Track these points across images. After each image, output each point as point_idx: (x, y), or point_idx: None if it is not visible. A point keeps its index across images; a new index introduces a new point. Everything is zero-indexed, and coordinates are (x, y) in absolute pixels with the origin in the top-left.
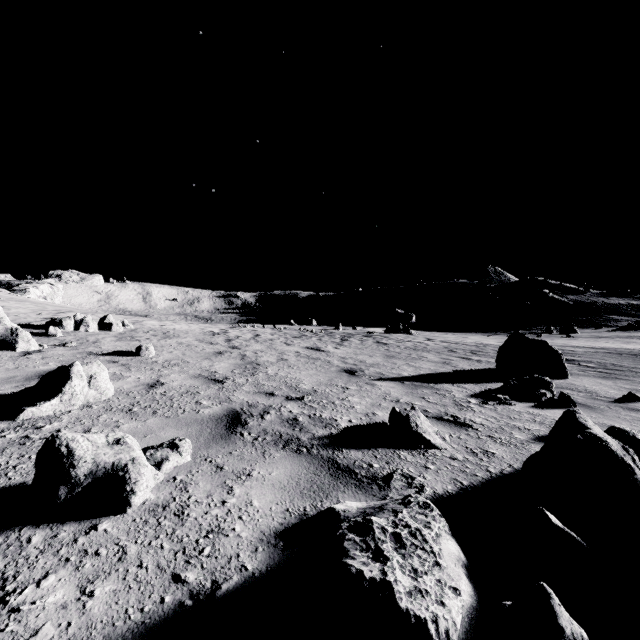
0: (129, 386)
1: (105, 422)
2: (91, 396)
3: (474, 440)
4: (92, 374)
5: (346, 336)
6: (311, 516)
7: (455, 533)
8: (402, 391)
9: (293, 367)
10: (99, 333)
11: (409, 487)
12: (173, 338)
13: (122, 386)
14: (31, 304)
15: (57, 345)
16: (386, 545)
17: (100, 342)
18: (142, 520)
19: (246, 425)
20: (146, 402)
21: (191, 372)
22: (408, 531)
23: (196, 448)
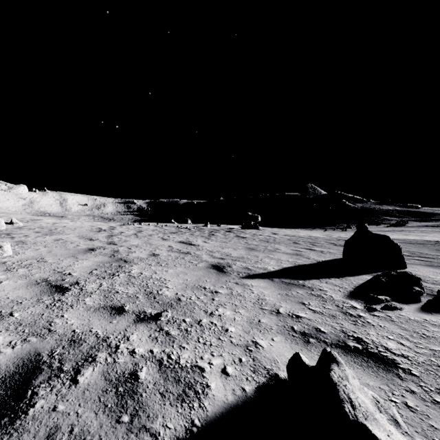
0: None
1: None
2: None
3: (436, 412)
4: None
5: (213, 231)
6: None
7: None
8: (276, 293)
9: (161, 264)
10: None
11: None
12: (55, 235)
13: None
14: None
15: None
16: None
17: None
18: None
19: (22, 415)
20: None
21: (36, 276)
22: None
23: None
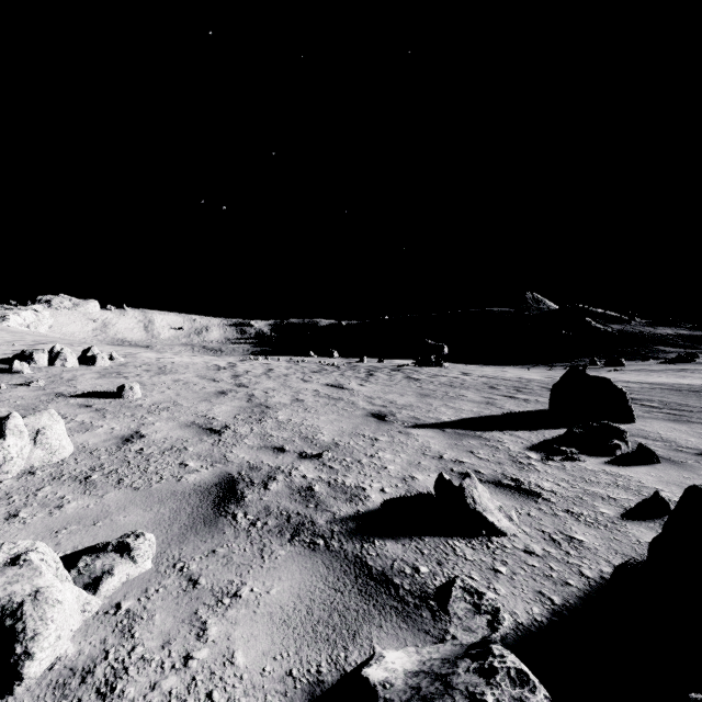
0: (96, 440)
1: (44, 499)
2: (37, 458)
3: (550, 518)
4: (40, 428)
5: (372, 370)
6: (328, 686)
7: None
8: (444, 443)
9: (310, 410)
10: (79, 368)
11: (477, 612)
12: (169, 374)
13: (87, 440)
14: (7, 333)
15: (20, 384)
16: None
17: (77, 380)
18: None
19: (242, 500)
20: (112, 465)
21: (182, 419)
22: None
23: (164, 543)
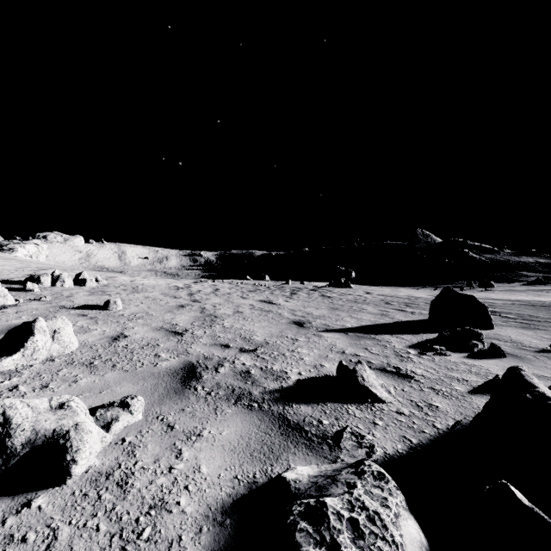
0: (94, 339)
1: (64, 377)
2: (54, 350)
3: (417, 392)
4: (56, 329)
5: (295, 290)
6: (260, 484)
7: (410, 503)
8: (347, 342)
9: (247, 319)
10: (74, 288)
11: (359, 447)
12: (141, 292)
13: (87, 339)
14: (17, 262)
15: (33, 299)
16: (343, 537)
17: (73, 296)
18: (81, 493)
19: (200, 379)
20: (107, 355)
21: (154, 325)
22: (366, 515)
23: (149, 404)
